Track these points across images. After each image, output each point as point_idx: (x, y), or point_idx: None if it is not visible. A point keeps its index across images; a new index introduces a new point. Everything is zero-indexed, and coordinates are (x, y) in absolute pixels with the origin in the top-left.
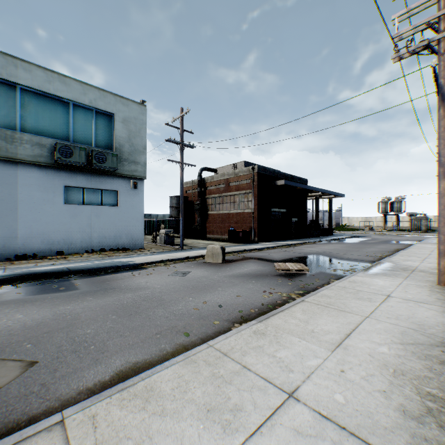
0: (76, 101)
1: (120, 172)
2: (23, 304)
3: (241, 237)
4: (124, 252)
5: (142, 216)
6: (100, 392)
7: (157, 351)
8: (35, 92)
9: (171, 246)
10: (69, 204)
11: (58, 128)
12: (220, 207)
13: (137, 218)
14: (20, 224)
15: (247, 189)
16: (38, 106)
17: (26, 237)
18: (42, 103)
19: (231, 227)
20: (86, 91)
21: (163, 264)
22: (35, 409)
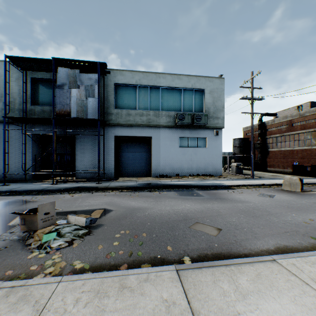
0: (184, 87)
1: (208, 125)
2: (183, 199)
3: (308, 171)
4: (210, 177)
5: (221, 153)
6: (274, 254)
7: (296, 243)
8: (166, 88)
9: (242, 175)
10: (181, 147)
11: (176, 105)
12: (281, 145)
13: (218, 155)
14: (160, 159)
15: (314, 127)
16: (168, 95)
17: (163, 165)
18: (169, 93)
19: (295, 161)
20: (189, 80)
21: (245, 187)
22: (242, 251)
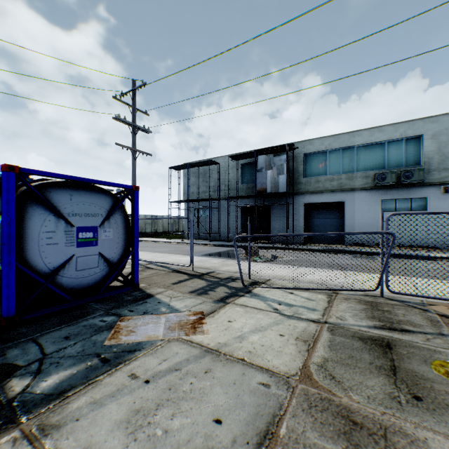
0: (388, 140)
1: (428, 181)
2: (349, 259)
3: None
4: (432, 249)
5: None
6: None
7: None
8: (362, 145)
9: None
10: (384, 212)
11: (376, 162)
12: None
13: (448, 220)
14: (355, 225)
15: None
16: (364, 153)
17: None
18: (366, 151)
19: None
20: (396, 128)
21: None
22: None
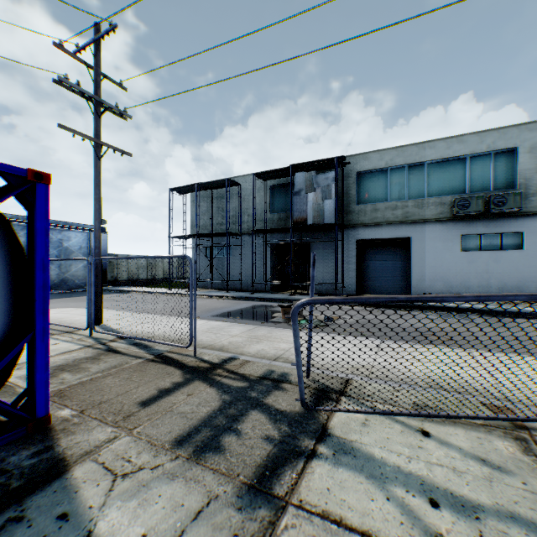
0: (471, 154)
1: (524, 210)
2: (437, 320)
3: None
4: (530, 302)
5: None
6: None
7: None
8: (436, 161)
9: None
10: (465, 251)
11: (454, 184)
12: None
13: None
14: (426, 270)
15: None
16: (439, 172)
17: (430, 280)
18: (441, 169)
19: None
20: (482, 138)
21: None
22: None
